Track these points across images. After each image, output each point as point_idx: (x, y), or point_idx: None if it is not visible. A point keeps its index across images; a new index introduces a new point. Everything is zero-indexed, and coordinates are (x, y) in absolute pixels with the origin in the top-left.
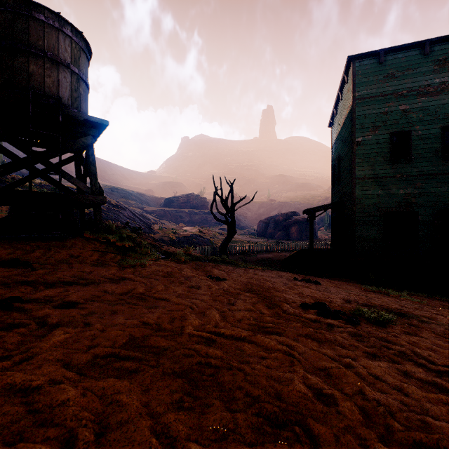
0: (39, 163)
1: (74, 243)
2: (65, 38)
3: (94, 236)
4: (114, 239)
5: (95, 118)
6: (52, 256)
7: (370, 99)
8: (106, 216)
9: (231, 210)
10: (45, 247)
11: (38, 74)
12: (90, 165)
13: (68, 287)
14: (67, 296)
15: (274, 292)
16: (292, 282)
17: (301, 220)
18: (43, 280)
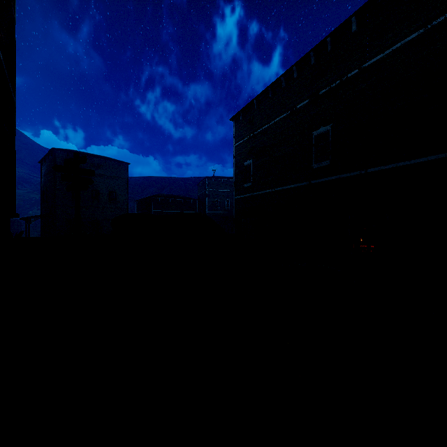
0: None
1: None
2: None
3: None
4: None
5: None
6: None
7: None
8: None
9: None
10: None
11: None
12: None
13: None
14: None
15: None
16: None
17: None
18: None
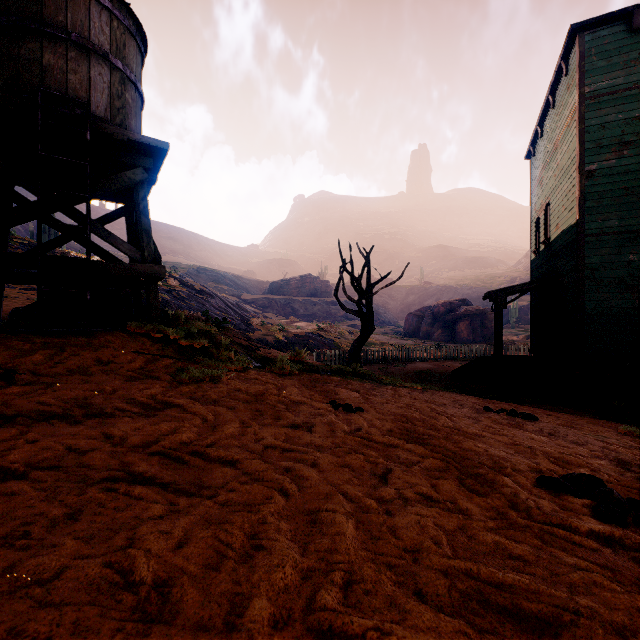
0: (58, 210)
1: (108, 341)
2: (101, 12)
3: (142, 330)
4: (175, 335)
5: (147, 139)
6: (62, 361)
7: (612, 96)
8: (186, 305)
9: (367, 294)
10: (56, 346)
11: (57, 69)
12: (141, 215)
13: (33, 427)
14: (4, 452)
15: (463, 440)
16: (485, 415)
17: (474, 312)
18: (4, 407)
